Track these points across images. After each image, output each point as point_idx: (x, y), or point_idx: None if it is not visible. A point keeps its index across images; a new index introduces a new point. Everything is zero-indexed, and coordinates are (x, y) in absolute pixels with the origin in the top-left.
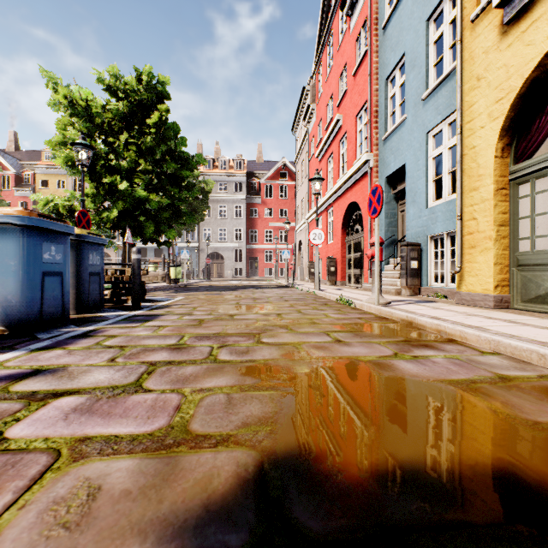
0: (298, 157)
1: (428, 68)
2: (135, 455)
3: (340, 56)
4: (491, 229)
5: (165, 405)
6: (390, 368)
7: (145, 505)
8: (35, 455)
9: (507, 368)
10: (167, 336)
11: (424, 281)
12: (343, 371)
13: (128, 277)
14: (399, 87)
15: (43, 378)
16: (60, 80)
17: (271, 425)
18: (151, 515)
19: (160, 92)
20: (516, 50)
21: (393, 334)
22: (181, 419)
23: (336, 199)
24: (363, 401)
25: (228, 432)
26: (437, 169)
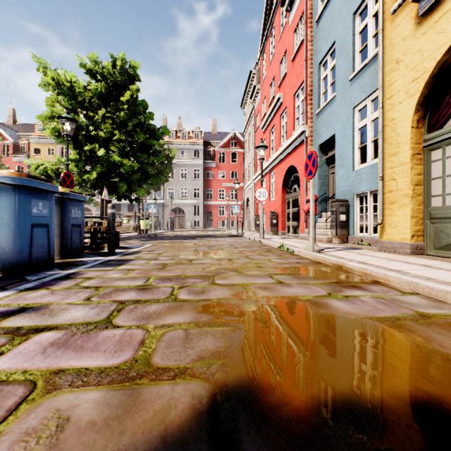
0: (246, 129)
1: (354, 53)
2: (102, 386)
3: (281, 45)
4: (408, 187)
5: (131, 340)
6: (325, 306)
7: (108, 436)
8: (13, 386)
9: (426, 307)
10: (135, 278)
11: (351, 231)
12: (285, 309)
13: (105, 228)
14: (330, 70)
15: (27, 315)
16: (49, 65)
17: (223, 359)
18: (113, 446)
19: (132, 75)
20: (430, 38)
21: (326, 276)
22: (145, 352)
23: (278, 163)
24: (303, 336)
25: (185, 365)
26: (361, 138)
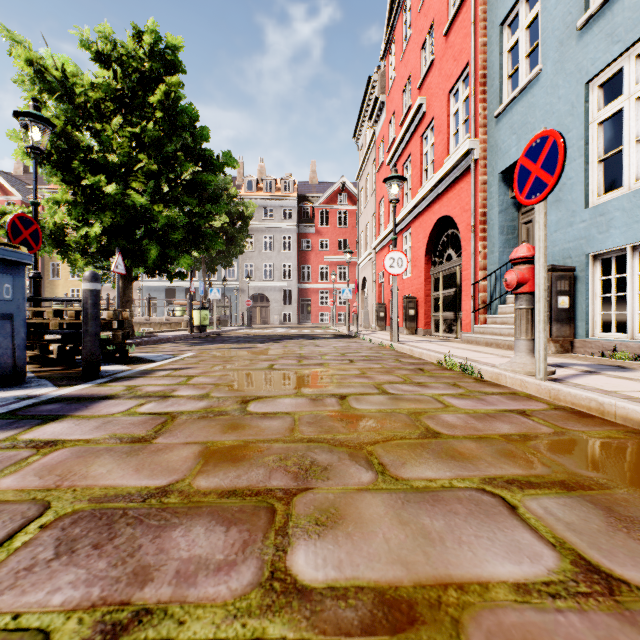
0: (361, 171)
1: None
2: None
3: (422, 18)
4: None
5: None
6: None
7: None
8: None
9: None
10: None
11: (580, 329)
12: None
13: None
14: (525, 29)
15: None
16: (28, 44)
17: None
18: None
19: (170, 62)
20: None
21: None
22: None
23: (417, 215)
24: None
25: None
26: (603, 142)
